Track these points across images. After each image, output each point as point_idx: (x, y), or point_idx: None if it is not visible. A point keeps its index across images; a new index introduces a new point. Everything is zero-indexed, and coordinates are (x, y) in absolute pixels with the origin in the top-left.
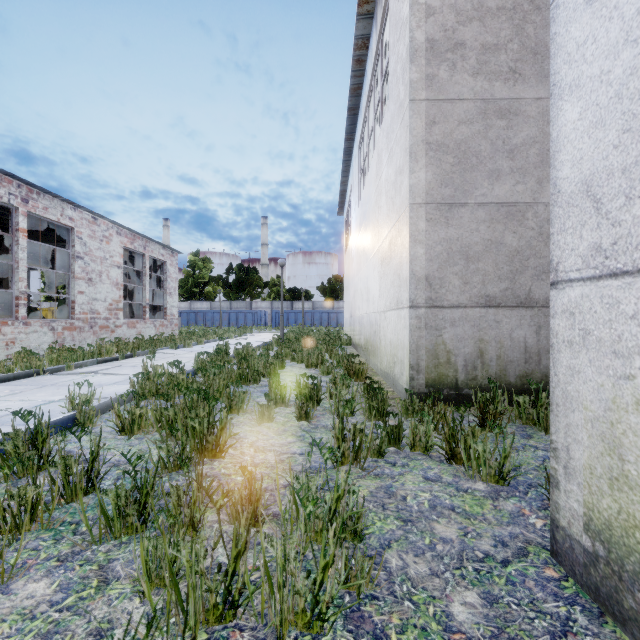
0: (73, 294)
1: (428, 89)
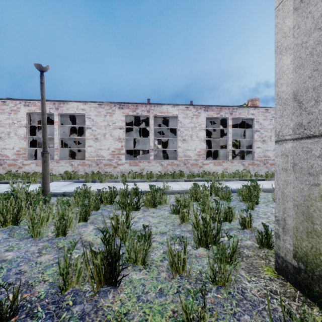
0: (254, 148)
1: None
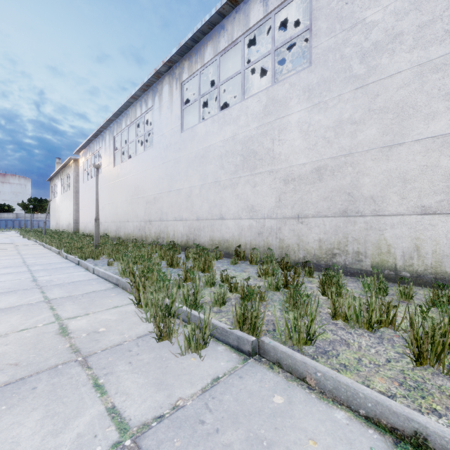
0: None
1: (76, 197)
